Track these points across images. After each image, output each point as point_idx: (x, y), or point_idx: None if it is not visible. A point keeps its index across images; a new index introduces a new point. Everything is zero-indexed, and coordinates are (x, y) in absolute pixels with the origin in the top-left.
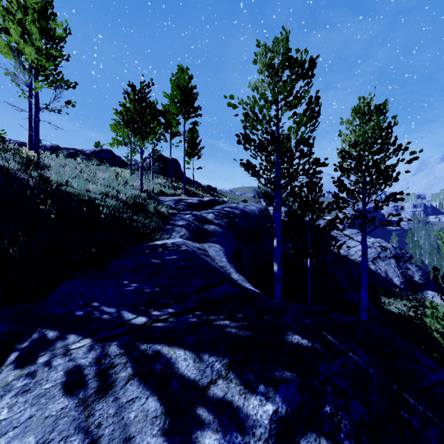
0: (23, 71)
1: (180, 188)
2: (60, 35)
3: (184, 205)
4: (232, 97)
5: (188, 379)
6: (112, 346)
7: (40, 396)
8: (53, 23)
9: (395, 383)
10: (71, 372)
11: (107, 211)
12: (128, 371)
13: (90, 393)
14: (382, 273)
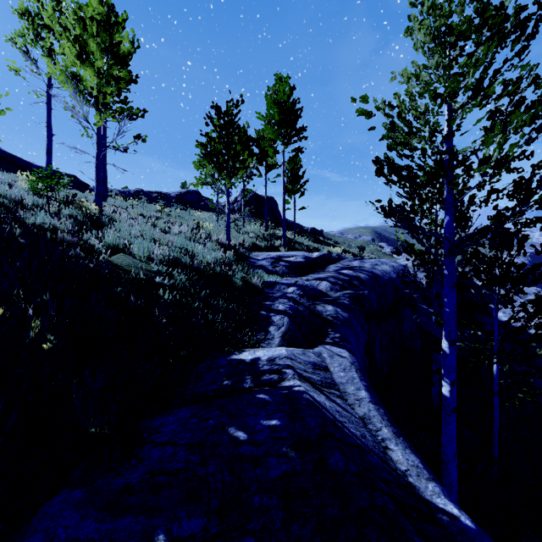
0: (81, 101)
1: (277, 237)
2: (126, 51)
3: (285, 266)
4: (365, 99)
5: None
6: None
7: None
8: (117, 36)
9: None
10: None
11: (170, 298)
12: None
13: None
14: None
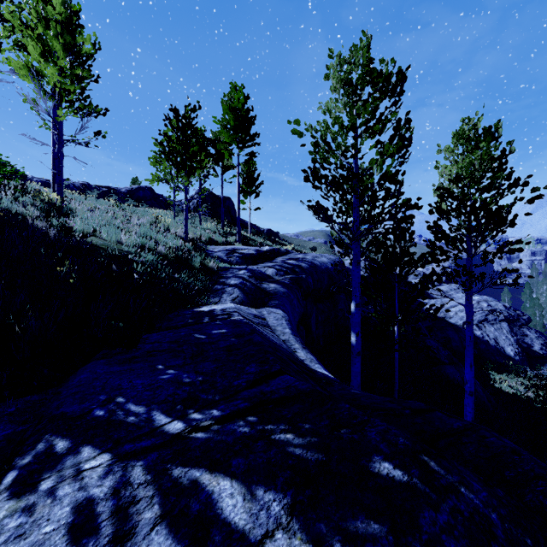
0: (44, 96)
1: (233, 234)
2: (87, 52)
3: (238, 257)
4: (298, 122)
5: (235, 528)
6: (136, 468)
7: (37, 545)
8: (80, 38)
9: (529, 536)
10: (79, 509)
11: (142, 269)
12: (155, 510)
13: (102, 543)
14: (491, 341)
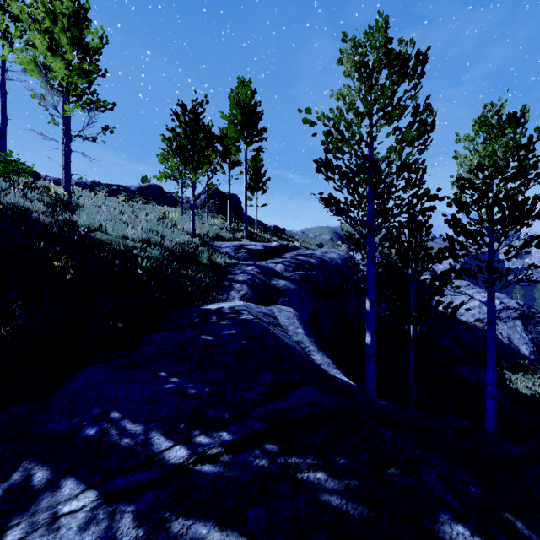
0: (51, 91)
1: (240, 230)
2: (95, 46)
3: (246, 253)
4: (309, 111)
5: None
6: (125, 516)
7: None
8: (87, 31)
9: None
10: None
11: (147, 265)
12: None
13: None
14: (504, 339)
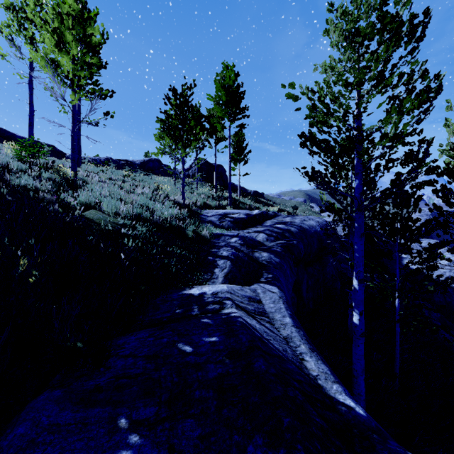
0: (59, 83)
1: (225, 198)
2: (97, 41)
3: (230, 221)
4: (293, 85)
5: None
6: None
7: None
8: (90, 29)
9: None
10: None
11: (133, 245)
12: None
13: None
14: None
